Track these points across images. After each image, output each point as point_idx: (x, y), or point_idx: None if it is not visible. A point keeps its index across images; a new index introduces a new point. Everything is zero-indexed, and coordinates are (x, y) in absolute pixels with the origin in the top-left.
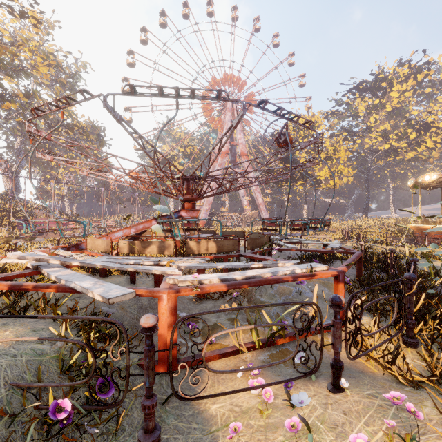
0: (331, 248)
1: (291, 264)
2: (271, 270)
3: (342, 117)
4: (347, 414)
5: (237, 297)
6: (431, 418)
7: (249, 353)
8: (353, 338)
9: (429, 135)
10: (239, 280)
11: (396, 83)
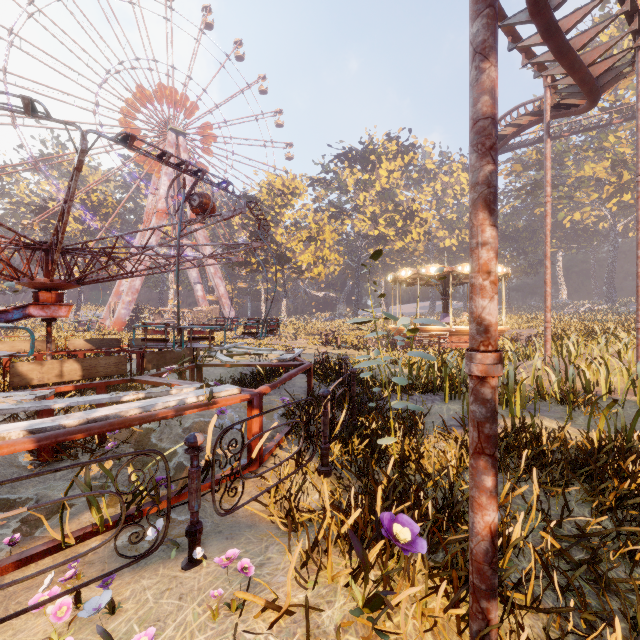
0: (277, 360)
1: (192, 390)
2: (146, 403)
3: (330, 187)
4: (182, 598)
5: (118, 448)
6: (287, 565)
7: (98, 541)
8: (226, 486)
9: (415, 226)
10: (72, 426)
11: (386, 160)
